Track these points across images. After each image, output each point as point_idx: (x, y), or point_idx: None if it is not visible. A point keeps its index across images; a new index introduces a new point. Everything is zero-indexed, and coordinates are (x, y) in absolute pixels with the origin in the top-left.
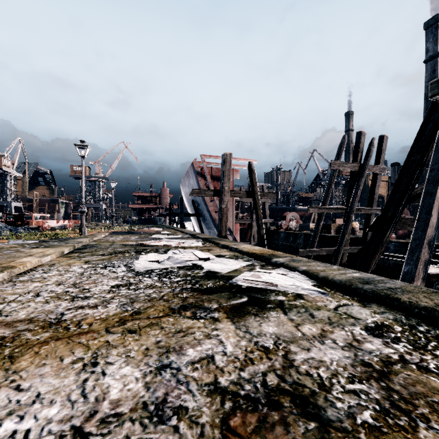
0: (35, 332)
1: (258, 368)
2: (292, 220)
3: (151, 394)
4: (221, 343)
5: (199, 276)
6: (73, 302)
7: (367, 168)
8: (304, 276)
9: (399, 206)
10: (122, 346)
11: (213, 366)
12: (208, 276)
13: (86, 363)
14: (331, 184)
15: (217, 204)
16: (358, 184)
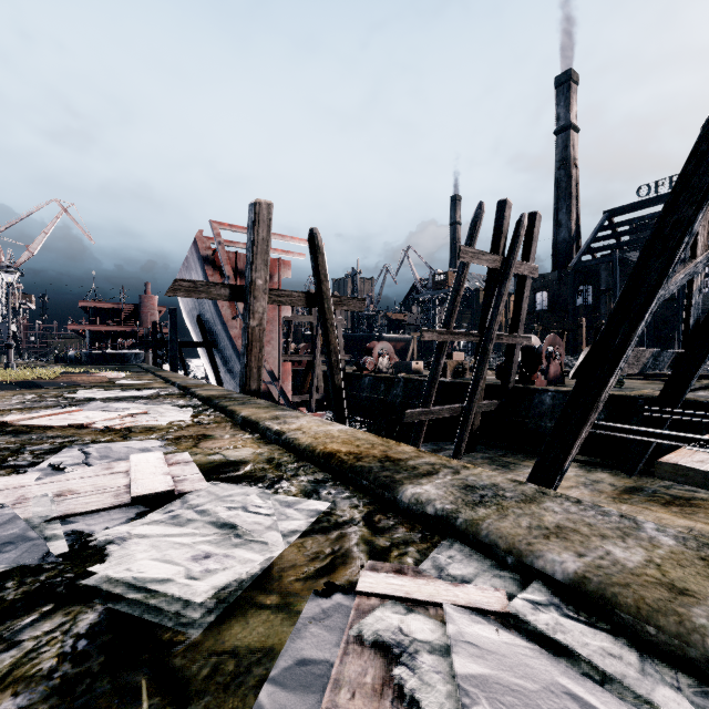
0: None
1: None
2: (383, 355)
3: None
4: None
5: None
6: None
7: (514, 265)
8: (594, 619)
9: (640, 322)
10: None
11: None
12: None
13: None
14: (460, 290)
15: None
16: (500, 291)
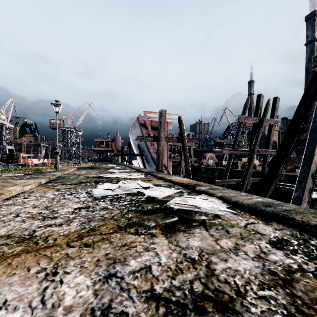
0: (10, 246)
1: (186, 276)
2: (210, 159)
3: (99, 300)
4: (157, 255)
5: (142, 201)
6: (44, 221)
7: (265, 121)
8: (220, 200)
9: (289, 148)
10: (78, 258)
11: (150, 275)
12: (148, 201)
13: (48, 273)
14: (239, 133)
15: (155, 147)
16: (258, 132)
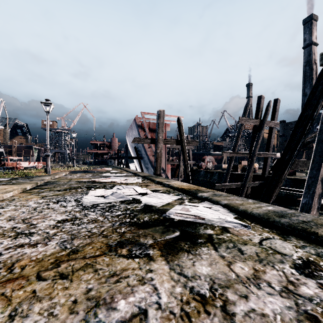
0: None
1: None
2: (209, 162)
3: None
4: (155, 290)
5: (137, 210)
6: (15, 240)
7: (265, 123)
8: (226, 209)
9: (295, 151)
10: (48, 299)
11: None
12: (145, 210)
13: None
14: (239, 135)
15: (153, 149)
16: (259, 135)
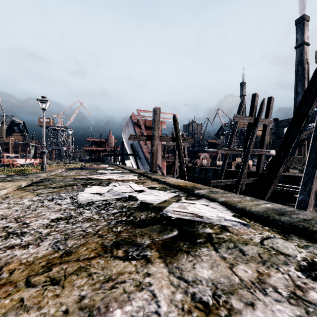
0: None
1: None
2: (204, 159)
3: None
4: (154, 297)
5: (134, 208)
6: (6, 241)
7: (259, 120)
8: (223, 206)
9: (290, 148)
10: (36, 308)
11: None
12: (141, 208)
13: None
14: (234, 132)
15: (149, 146)
16: (253, 132)
